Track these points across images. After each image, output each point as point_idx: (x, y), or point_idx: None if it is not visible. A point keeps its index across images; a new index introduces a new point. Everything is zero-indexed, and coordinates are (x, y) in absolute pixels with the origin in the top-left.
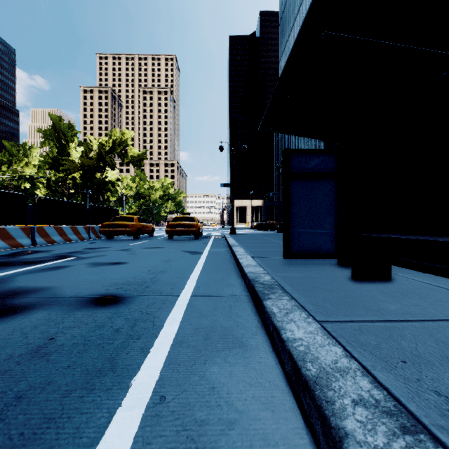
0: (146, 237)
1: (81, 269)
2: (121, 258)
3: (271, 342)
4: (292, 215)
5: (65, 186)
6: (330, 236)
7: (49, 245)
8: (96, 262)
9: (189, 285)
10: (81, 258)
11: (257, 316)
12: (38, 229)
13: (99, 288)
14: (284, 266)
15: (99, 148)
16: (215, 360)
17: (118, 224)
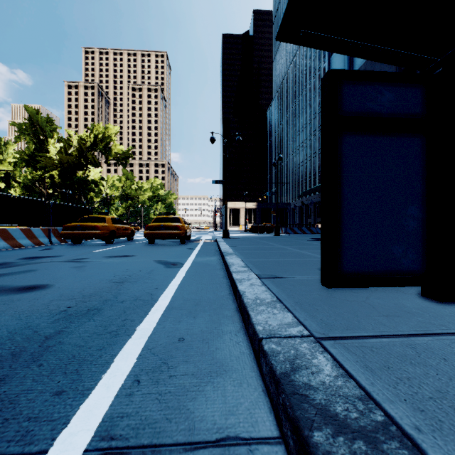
0: (124, 241)
1: None
2: (52, 276)
3: None
4: (343, 202)
5: (44, 186)
6: (414, 243)
7: None
8: None
9: (113, 373)
10: None
11: None
12: None
13: None
14: (328, 304)
15: (80, 143)
16: None
17: (85, 226)
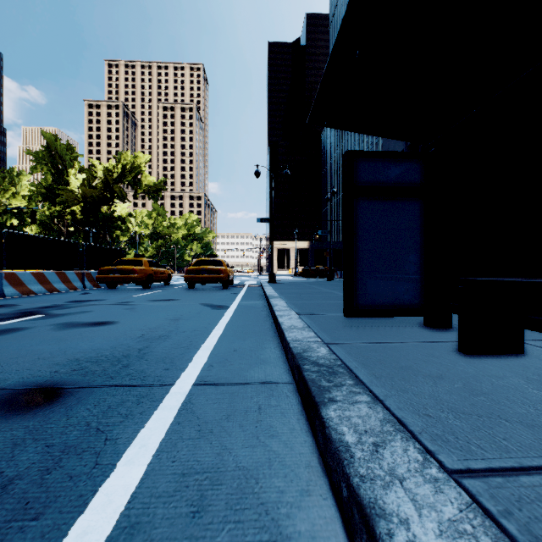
0: (161, 286)
1: (38, 334)
2: (111, 315)
3: (343, 520)
4: (358, 251)
5: (63, 223)
6: (414, 283)
7: (23, 296)
8: (71, 321)
9: (195, 363)
10: (52, 316)
11: (309, 433)
12: (8, 275)
13: (42, 370)
14: (346, 329)
15: (106, 175)
16: None
17: (122, 269)
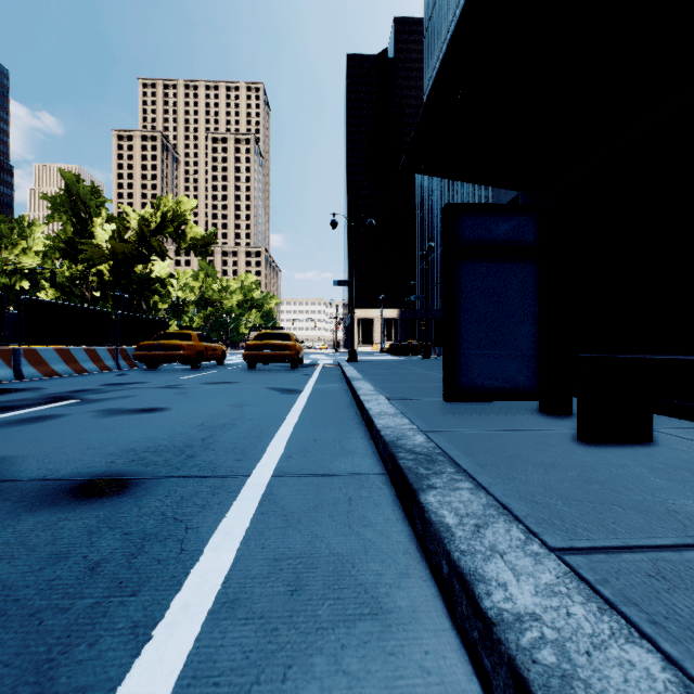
0: (213, 366)
1: (79, 422)
2: (160, 401)
3: (443, 599)
4: (461, 323)
5: (87, 286)
6: (528, 361)
7: (45, 378)
8: (113, 407)
9: (270, 453)
10: (88, 401)
11: (406, 523)
12: (27, 351)
13: (96, 460)
14: (446, 416)
15: (141, 225)
16: (312, 667)
17: (165, 345)
